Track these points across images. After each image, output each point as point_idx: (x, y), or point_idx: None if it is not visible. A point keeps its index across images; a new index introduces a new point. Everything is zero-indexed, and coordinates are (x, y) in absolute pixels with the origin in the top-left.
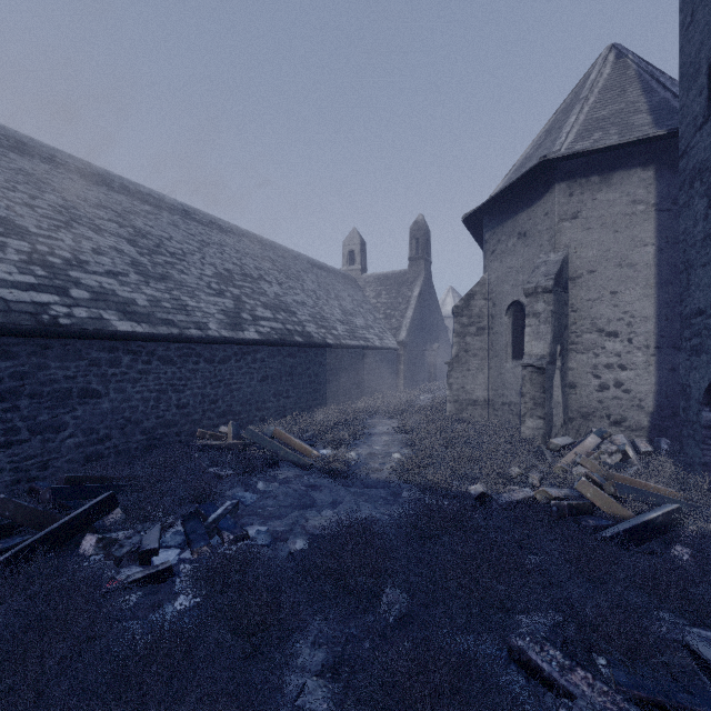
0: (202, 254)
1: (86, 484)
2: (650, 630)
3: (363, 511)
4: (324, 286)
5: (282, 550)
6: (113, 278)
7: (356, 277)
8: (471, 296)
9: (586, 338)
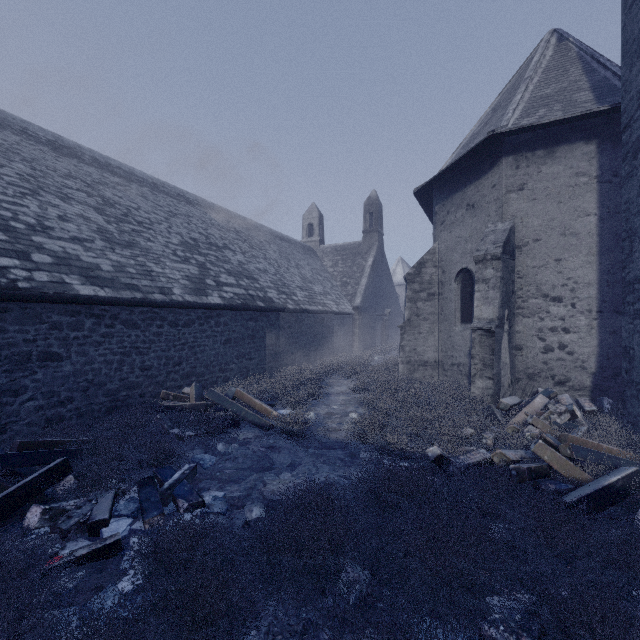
0: (169, 224)
1: (39, 450)
2: (638, 620)
3: (322, 474)
4: (285, 255)
5: (238, 518)
6: (78, 244)
7: (314, 248)
8: (422, 263)
9: (531, 303)
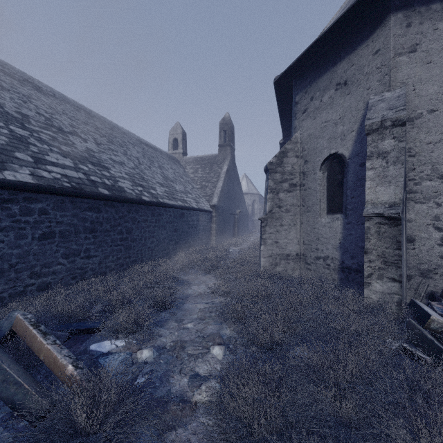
0: None
1: None
2: None
3: None
4: (149, 157)
5: None
6: None
7: (178, 158)
8: (284, 153)
9: (426, 185)
